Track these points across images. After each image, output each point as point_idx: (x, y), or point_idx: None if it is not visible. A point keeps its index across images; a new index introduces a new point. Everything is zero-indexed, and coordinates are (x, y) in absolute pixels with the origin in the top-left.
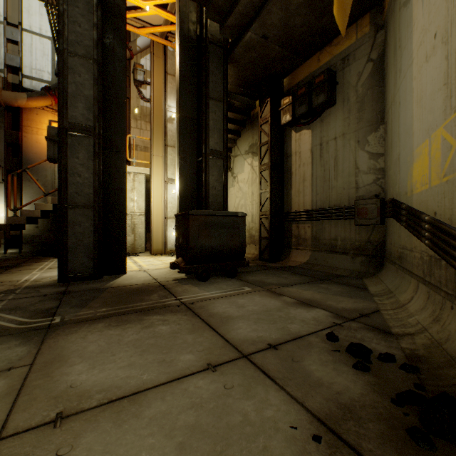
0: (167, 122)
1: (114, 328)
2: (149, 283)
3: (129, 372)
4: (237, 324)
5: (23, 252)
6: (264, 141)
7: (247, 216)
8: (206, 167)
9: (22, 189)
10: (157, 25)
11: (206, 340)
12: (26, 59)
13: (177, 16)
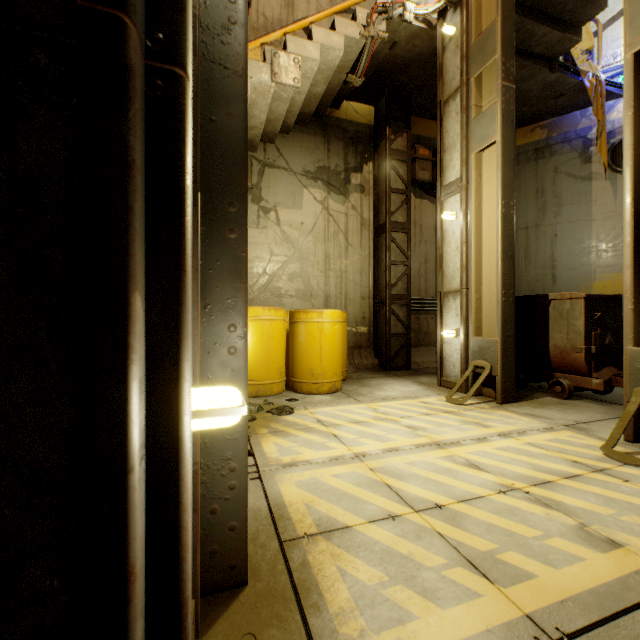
0: None
1: None
2: None
3: None
4: None
5: None
6: (397, 187)
7: (312, 298)
8: None
9: None
10: None
11: None
12: None
13: None
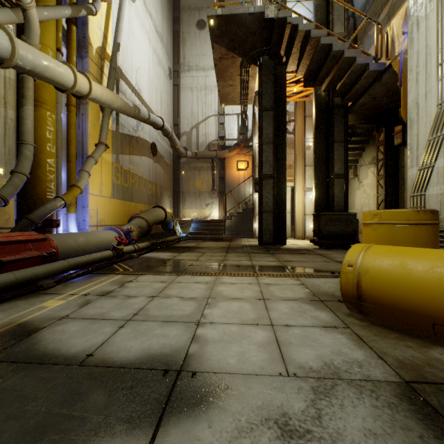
0: (306, 150)
1: (292, 255)
2: (299, 248)
3: (301, 260)
4: (339, 258)
5: (225, 235)
6: (380, 158)
7: None
8: (332, 184)
9: (225, 201)
10: (299, 92)
11: (325, 259)
12: (226, 130)
13: (313, 98)
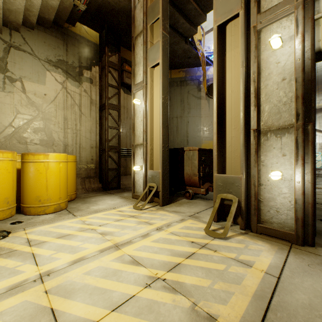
0: None
1: None
2: None
3: None
4: None
5: None
6: (113, 84)
7: (54, 146)
8: None
9: None
10: None
11: None
12: None
13: None
